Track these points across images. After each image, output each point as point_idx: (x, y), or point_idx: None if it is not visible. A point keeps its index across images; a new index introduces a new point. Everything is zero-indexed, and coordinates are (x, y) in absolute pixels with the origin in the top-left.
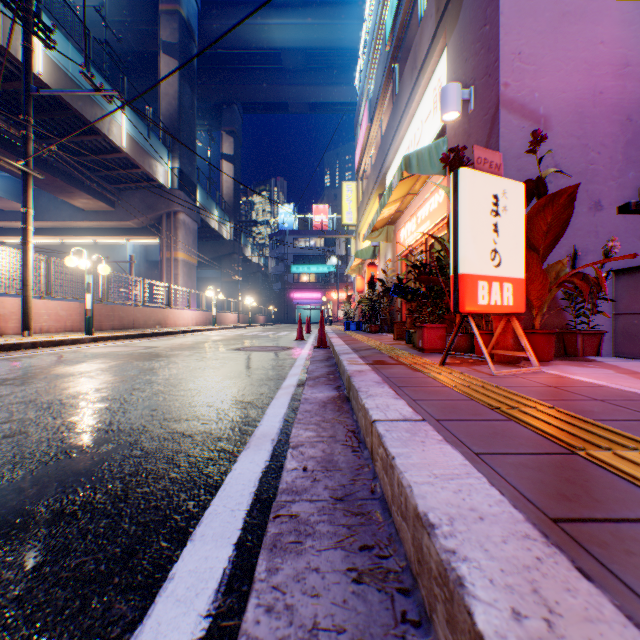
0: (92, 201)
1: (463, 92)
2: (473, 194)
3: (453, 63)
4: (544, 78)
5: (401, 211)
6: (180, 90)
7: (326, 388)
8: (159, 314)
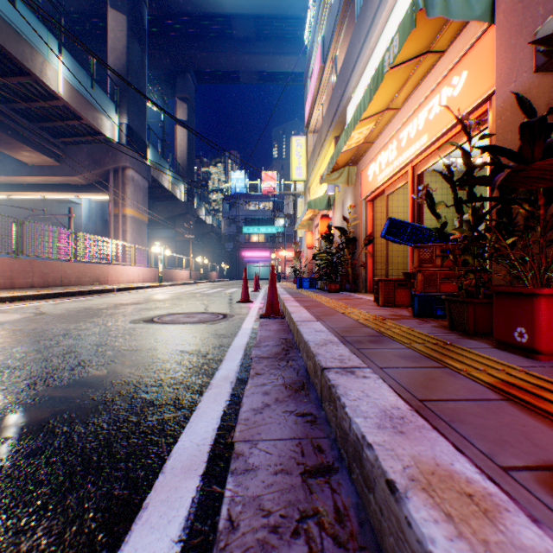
0: (34, 154)
1: None
2: None
3: None
4: None
5: (370, 142)
6: (128, 45)
7: None
8: (97, 270)
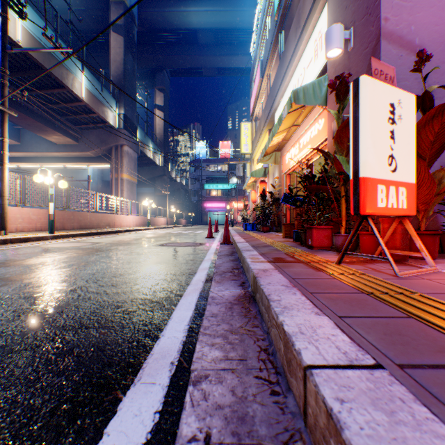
0: (62, 137)
1: (344, 33)
2: (373, 101)
3: (333, 13)
4: (419, 13)
5: (286, 140)
6: (125, 58)
7: (232, 284)
8: (108, 218)
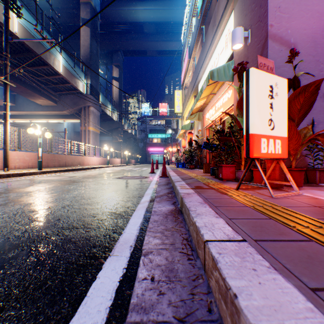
0: (45, 100)
1: (244, 33)
2: (258, 84)
3: (238, 18)
4: (293, 21)
5: (206, 104)
6: (91, 43)
7: (167, 203)
8: (79, 159)
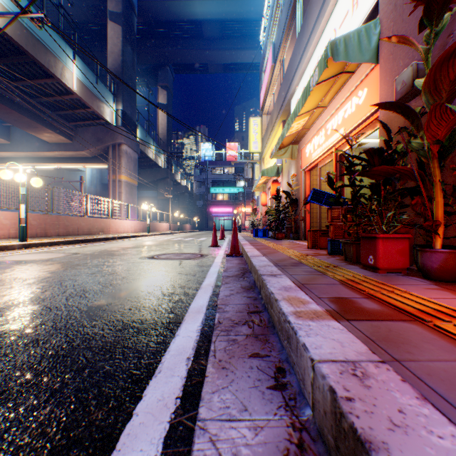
0: (53, 135)
1: None
2: None
3: None
4: None
5: (307, 128)
6: (123, 49)
7: (254, 382)
8: (102, 223)
